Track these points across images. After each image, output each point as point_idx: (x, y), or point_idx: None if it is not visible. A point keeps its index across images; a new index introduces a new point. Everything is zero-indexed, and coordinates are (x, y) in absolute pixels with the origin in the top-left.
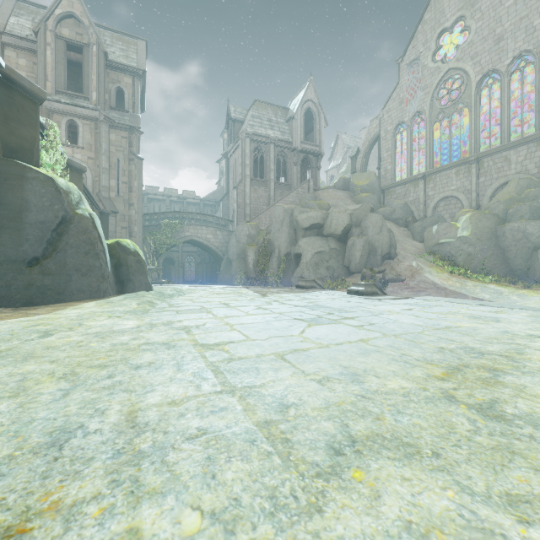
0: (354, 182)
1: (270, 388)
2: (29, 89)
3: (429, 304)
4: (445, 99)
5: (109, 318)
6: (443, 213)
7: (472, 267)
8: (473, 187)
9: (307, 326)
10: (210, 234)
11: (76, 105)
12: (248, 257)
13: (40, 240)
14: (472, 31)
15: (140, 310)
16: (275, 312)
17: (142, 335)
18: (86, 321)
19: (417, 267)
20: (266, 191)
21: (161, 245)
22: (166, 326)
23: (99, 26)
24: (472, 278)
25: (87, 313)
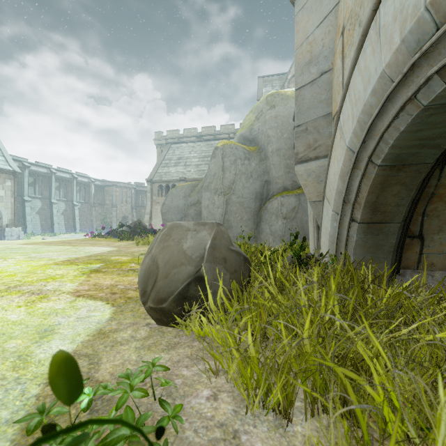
0: None
1: None
2: None
3: None
4: None
5: None
6: None
7: None
8: None
9: None
10: None
11: None
12: None
13: None
14: None
15: None
16: None
17: None
18: None
19: None
20: None
21: None
22: None
23: None
24: None
25: None
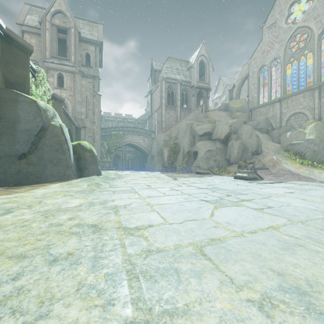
0: (232, 106)
1: (198, 321)
2: (22, 43)
3: (302, 187)
4: (293, 48)
5: (63, 196)
6: (293, 123)
7: (316, 160)
8: (316, 106)
9: (214, 208)
10: (141, 140)
11: (62, 64)
12: (164, 154)
13: (26, 142)
14: (314, 0)
15: (88, 190)
16: (185, 193)
17: (78, 214)
18: (46, 199)
19: (276, 160)
20: (175, 113)
21: (112, 146)
22: (101, 205)
23: (76, 17)
24: (317, 167)
25: (50, 192)
